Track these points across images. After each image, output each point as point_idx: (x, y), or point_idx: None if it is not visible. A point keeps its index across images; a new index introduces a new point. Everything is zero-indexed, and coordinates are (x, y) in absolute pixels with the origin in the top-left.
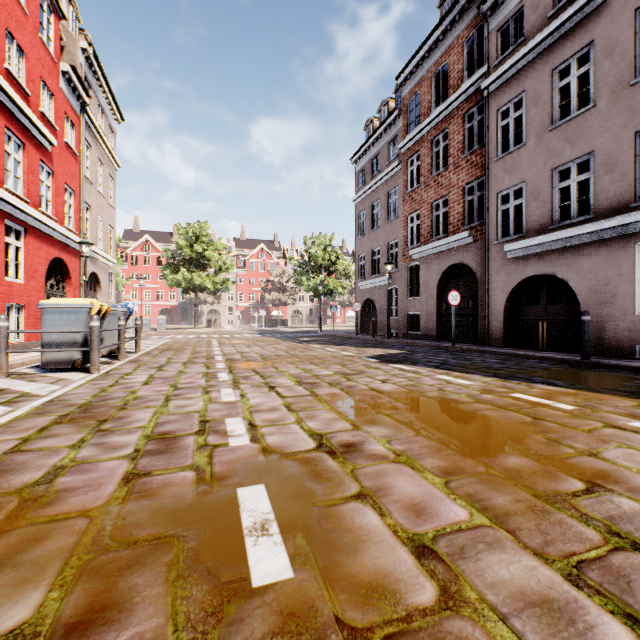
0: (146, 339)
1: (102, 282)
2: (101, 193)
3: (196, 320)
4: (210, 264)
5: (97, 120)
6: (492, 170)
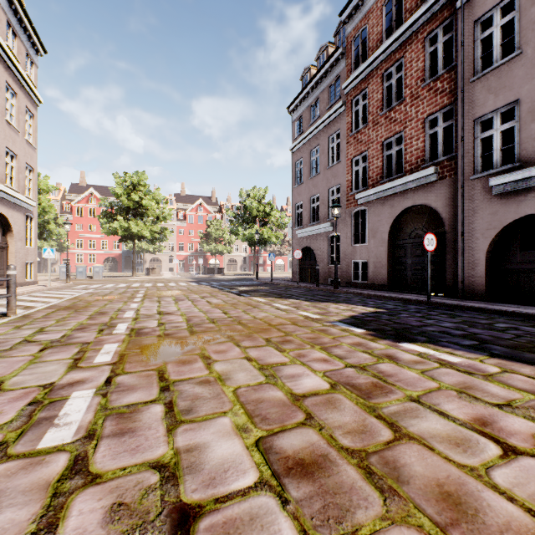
0: (64, 290)
1: (14, 225)
2: (11, 124)
3: (134, 268)
4: (148, 213)
5: (5, 39)
6: (468, 92)
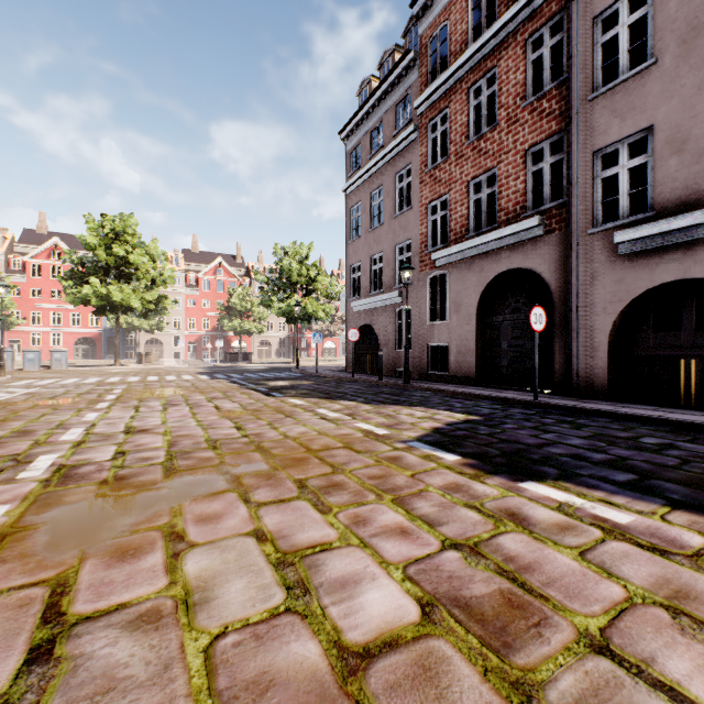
0: None
1: None
2: None
3: (117, 353)
4: (138, 274)
5: None
6: (585, 115)
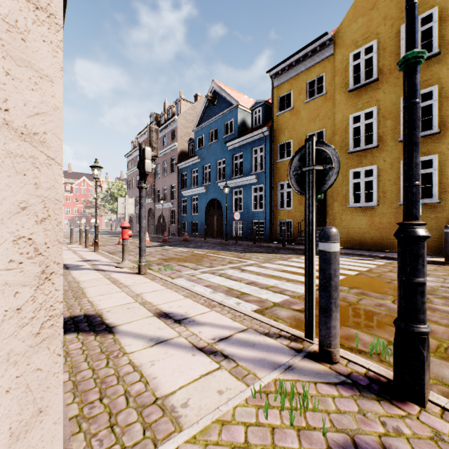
0: None
1: None
2: None
3: None
4: None
5: None
6: (155, 182)
